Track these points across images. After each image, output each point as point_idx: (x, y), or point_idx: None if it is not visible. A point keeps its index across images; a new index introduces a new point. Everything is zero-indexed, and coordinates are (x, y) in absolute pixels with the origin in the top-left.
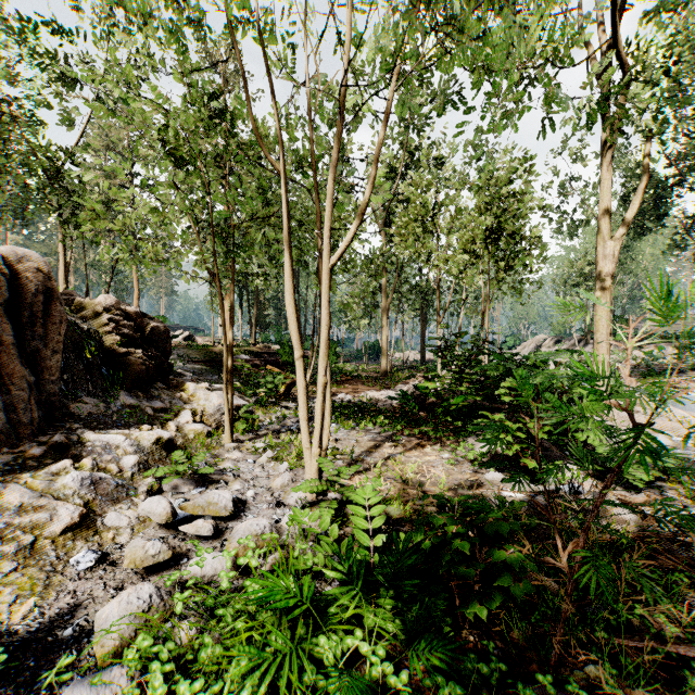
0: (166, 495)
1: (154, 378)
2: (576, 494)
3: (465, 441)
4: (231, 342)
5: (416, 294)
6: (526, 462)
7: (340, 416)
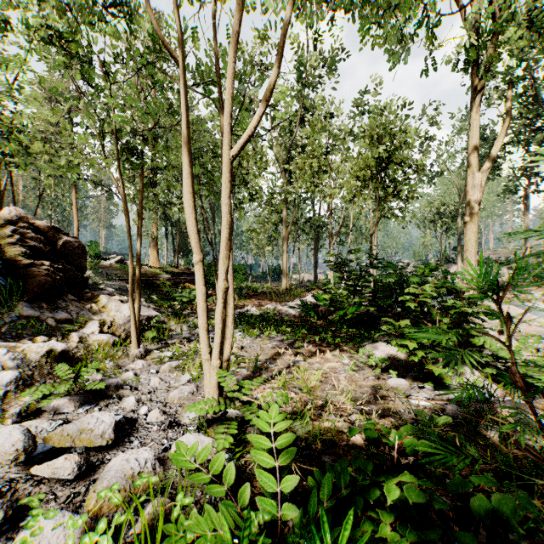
0: (46, 416)
1: (63, 290)
2: (489, 403)
3: (362, 347)
4: (139, 254)
5: (310, 226)
6: (431, 368)
7: (246, 325)
